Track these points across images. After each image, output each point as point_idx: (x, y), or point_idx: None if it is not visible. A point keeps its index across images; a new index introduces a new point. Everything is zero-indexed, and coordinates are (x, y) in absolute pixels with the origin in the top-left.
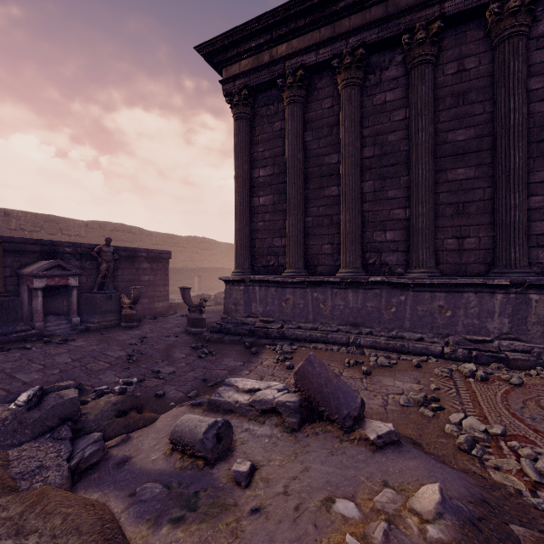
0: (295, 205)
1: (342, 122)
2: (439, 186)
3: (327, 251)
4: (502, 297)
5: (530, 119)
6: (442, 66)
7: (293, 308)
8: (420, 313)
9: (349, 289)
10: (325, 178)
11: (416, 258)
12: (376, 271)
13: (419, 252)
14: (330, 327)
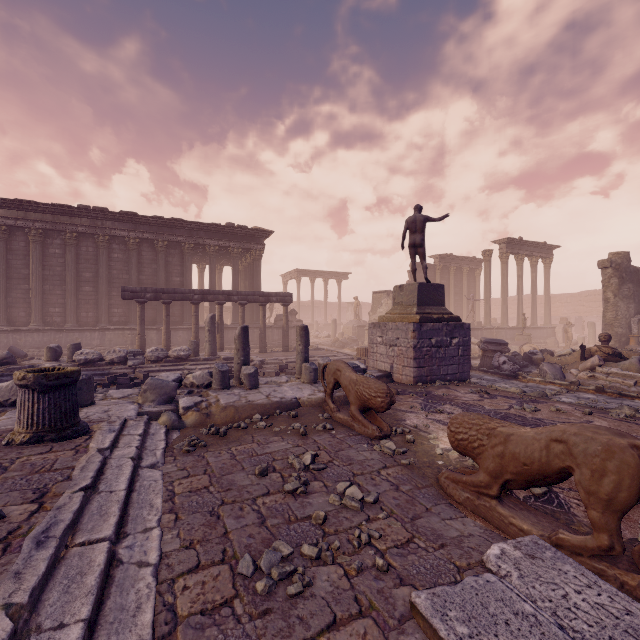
0: (1, 292)
1: (31, 258)
2: (80, 292)
3: (23, 315)
4: (98, 333)
5: (111, 275)
6: (81, 247)
7: (0, 343)
8: (69, 341)
9: (35, 333)
10: (22, 280)
11: (68, 320)
12: (51, 325)
13: (69, 318)
14: (24, 350)
